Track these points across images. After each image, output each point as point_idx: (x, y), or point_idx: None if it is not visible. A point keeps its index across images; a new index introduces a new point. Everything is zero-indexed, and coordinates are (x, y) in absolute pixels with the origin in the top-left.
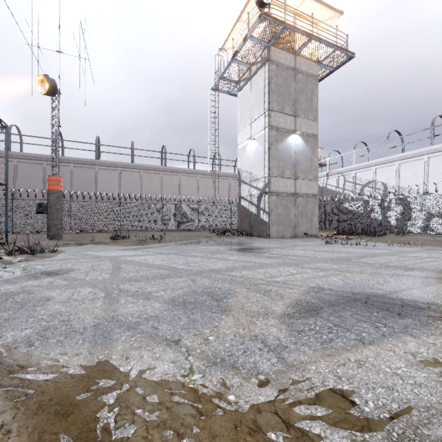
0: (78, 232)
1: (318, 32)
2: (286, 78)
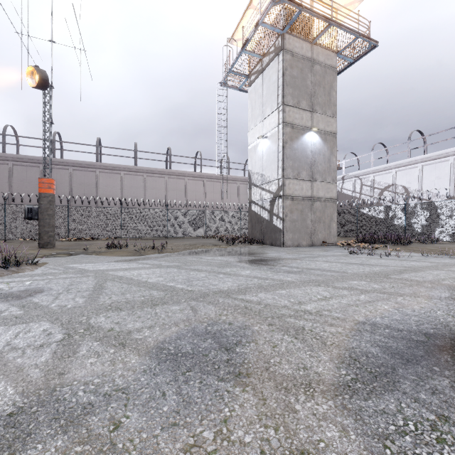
0: (75, 239)
1: (336, 19)
2: (302, 69)
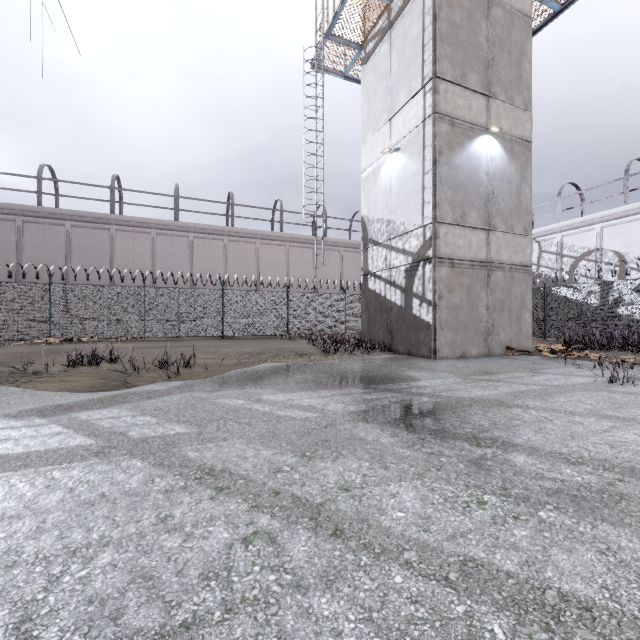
0: (59, 341)
1: None
2: (471, 12)
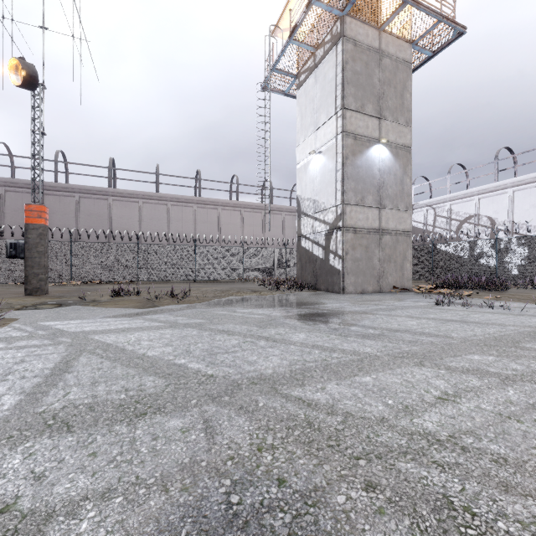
0: (79, 283)
1: None
2: (368, 63)
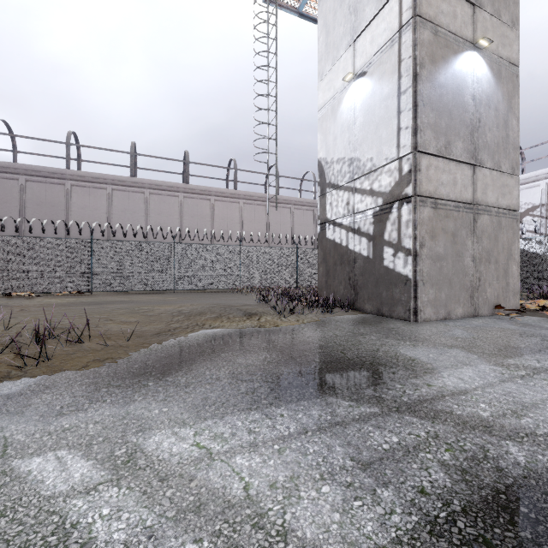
0: None
1: None
2: None
